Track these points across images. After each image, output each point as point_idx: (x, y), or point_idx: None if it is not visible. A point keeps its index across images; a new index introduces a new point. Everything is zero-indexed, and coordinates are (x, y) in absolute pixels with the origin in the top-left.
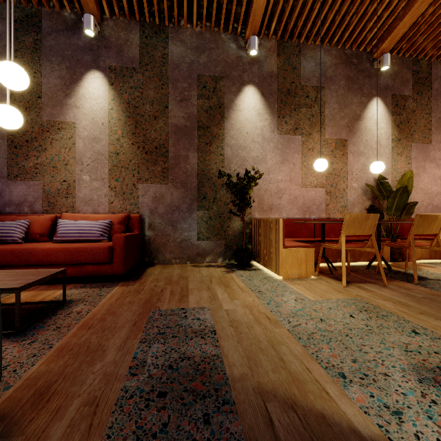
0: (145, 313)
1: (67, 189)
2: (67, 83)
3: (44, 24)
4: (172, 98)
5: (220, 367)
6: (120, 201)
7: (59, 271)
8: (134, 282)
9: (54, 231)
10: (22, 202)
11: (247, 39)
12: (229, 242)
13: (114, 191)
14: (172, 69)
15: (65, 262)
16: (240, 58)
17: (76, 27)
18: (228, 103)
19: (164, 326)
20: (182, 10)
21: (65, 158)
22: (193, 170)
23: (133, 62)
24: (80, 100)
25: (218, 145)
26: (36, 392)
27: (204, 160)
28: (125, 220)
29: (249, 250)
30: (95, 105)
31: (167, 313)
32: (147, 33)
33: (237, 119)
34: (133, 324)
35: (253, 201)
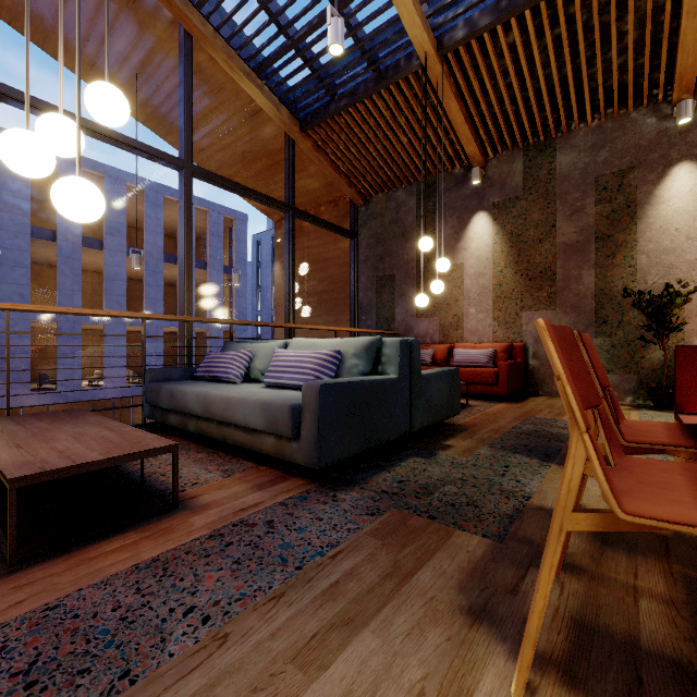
0: (523, 416)
1: (457, 322)
2: (457, 230)
3: (440, 187)
4: (560, 214)
5: (566, 436)
6: (502, 331)
7: (465, 383)
8: (516, 403)
9: (449, 358)
10: (425, 334)
11: (676, 102)
12: (644, 377)
13: (497, 321)
14: (560, 183)
15: (463, 381)
16: (663, 133)
17: (464, 179)
18: (642, 197)
19: (536, 422)
20: (573, 113)
21: (456, 296)
22: (588, 291)
23: (516, 191)
24: (467, 243)
25: (626, 254)
26: (471, 424)
27: (604, 276)
28: (508, 349)
29: (672, 388)
30: (480, 244)
31: (541, 418)
32: (530, 156)
33: (657, 215)
34: (514, 418)
35: (682, 323)
